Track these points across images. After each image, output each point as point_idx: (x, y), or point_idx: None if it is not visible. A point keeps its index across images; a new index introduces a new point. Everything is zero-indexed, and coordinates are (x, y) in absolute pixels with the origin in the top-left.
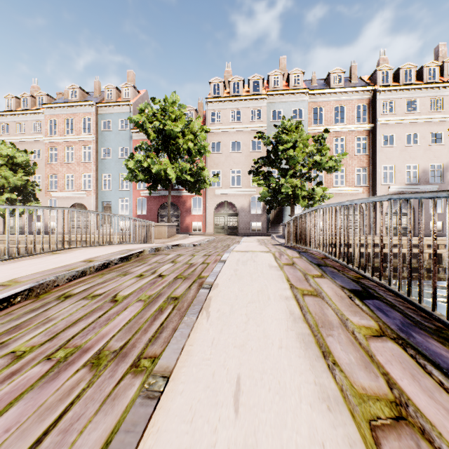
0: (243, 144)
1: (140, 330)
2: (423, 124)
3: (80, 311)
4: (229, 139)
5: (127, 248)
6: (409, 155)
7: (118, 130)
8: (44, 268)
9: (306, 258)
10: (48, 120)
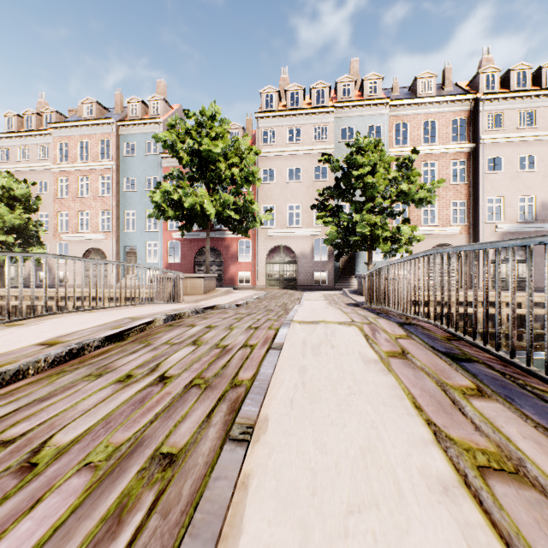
0: (303, 171)
1: None
2: (542, 143)
3: None
4: (285, 166)
5: (132, 315)
6: (523, 184)
7: (144, 155)
8: None
9: (421, 339)
10: (57, 143)
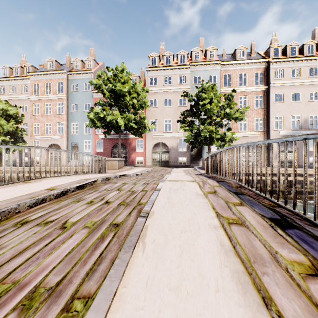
0: (173, 101)
1: (80, 261)
2: (304, 86)
3: (30, 239)
4: (162, 98)
5: (84, 178)
6: (294, 108)
7: (83, 91)
8: (13, 195)
9: (225, 187)
10: (33, 84)
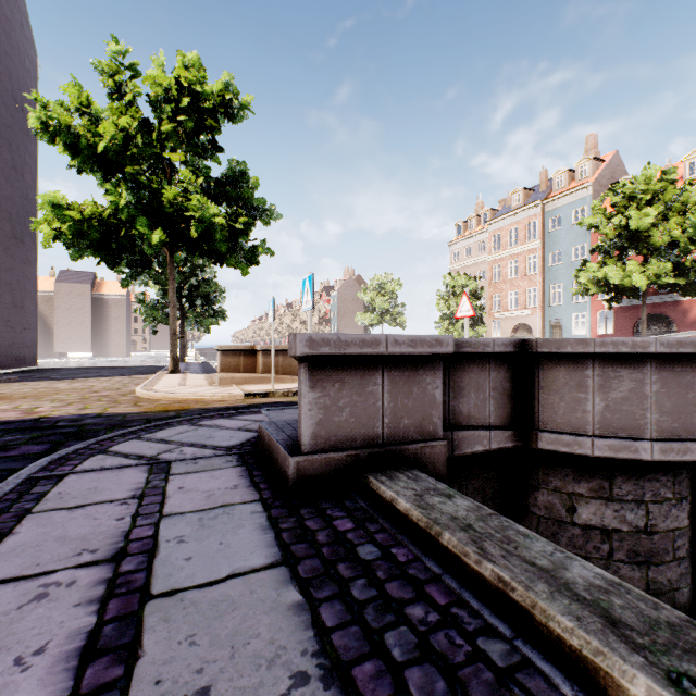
0: None
1: None
2: None
3: None
4: None
5: None
6: None
7: (570, 225)
8: None
9: None
10: (491, 236)
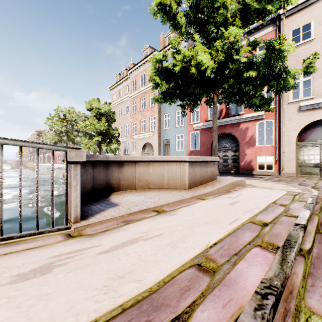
0: None
1: None
2: None
3: None
4: None
5: None
6: None
7: None
8: None
9: None
10: (132, 81)
